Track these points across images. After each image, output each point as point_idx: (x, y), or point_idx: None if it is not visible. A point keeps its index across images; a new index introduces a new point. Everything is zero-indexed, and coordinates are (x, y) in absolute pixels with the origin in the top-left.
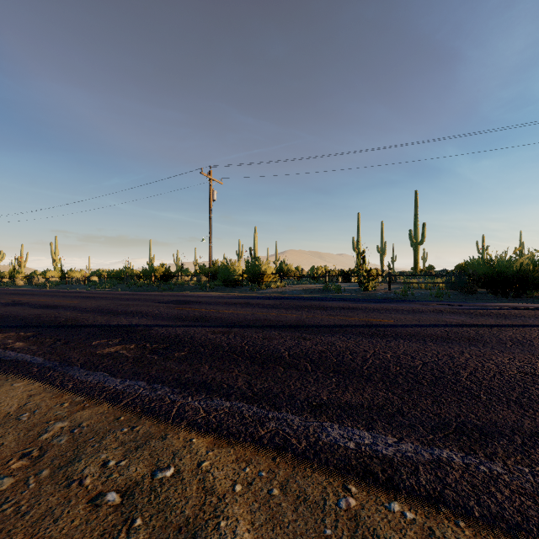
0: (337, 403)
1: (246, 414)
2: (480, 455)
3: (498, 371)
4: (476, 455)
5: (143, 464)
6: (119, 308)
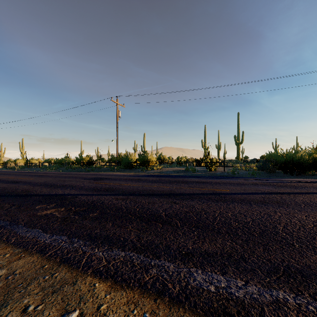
0: (199, 252)
1: (135, 262)
2: (306, 295)
3: (301, 225)
4: (303, 295)
5: (55, 308)
6: (58, 183)
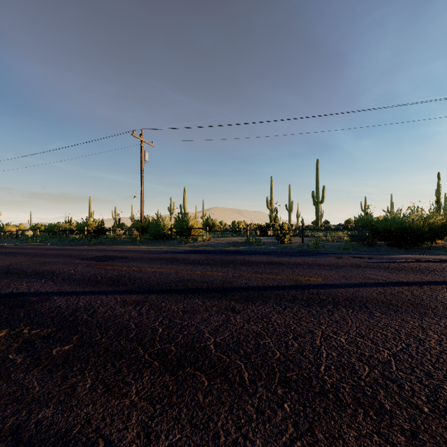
0: None
1: None
2: None
3: None
4: None
5: None
6: (31, 267)
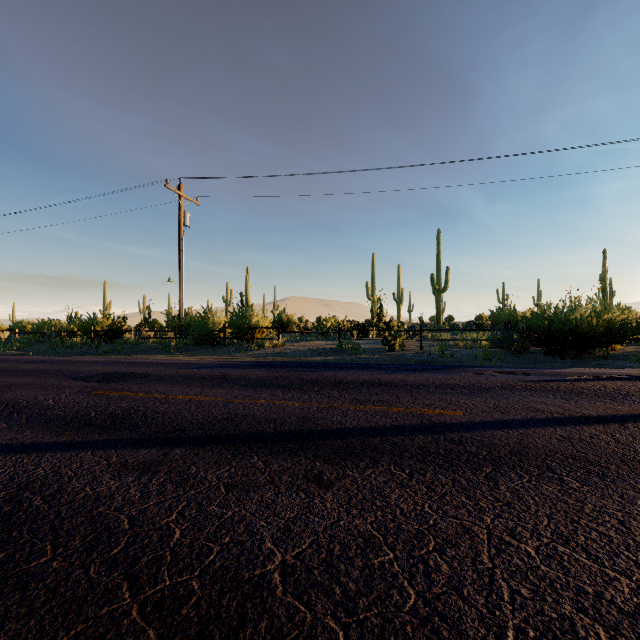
0: None
1: None
2: None
3: None
4: None
5: None
6: None
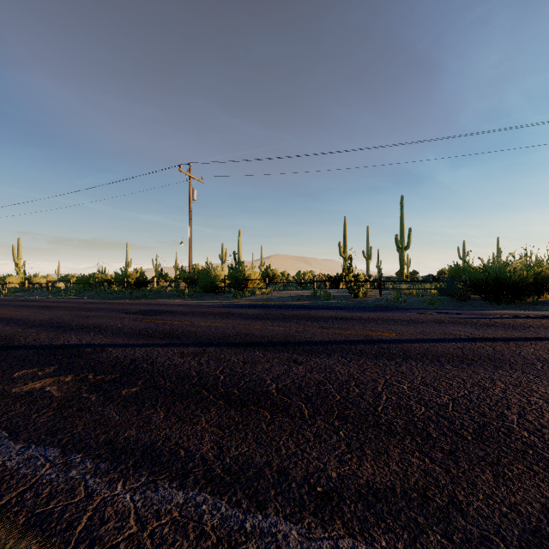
0: (354, 487)
1: (207, 524)
2: None
3: None
4: None
5: None
6: (74, 321)
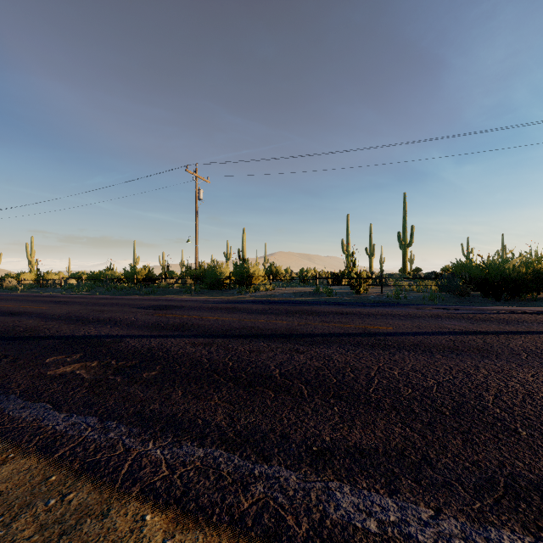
0: (344, 448)
1: (224, 470)
2: None
3: (526, 393)
4: None
5: None
6: (91, 315)
